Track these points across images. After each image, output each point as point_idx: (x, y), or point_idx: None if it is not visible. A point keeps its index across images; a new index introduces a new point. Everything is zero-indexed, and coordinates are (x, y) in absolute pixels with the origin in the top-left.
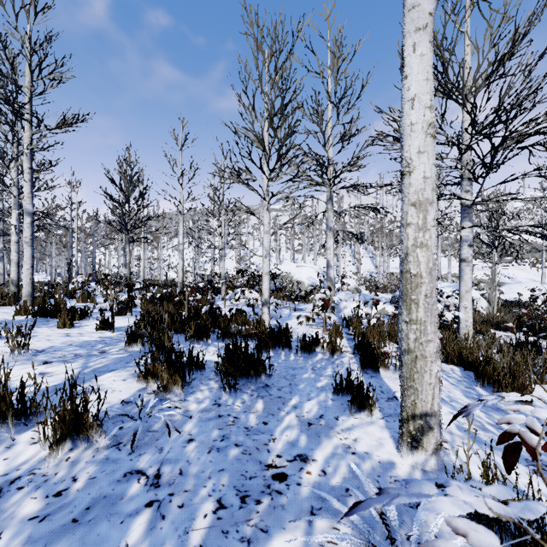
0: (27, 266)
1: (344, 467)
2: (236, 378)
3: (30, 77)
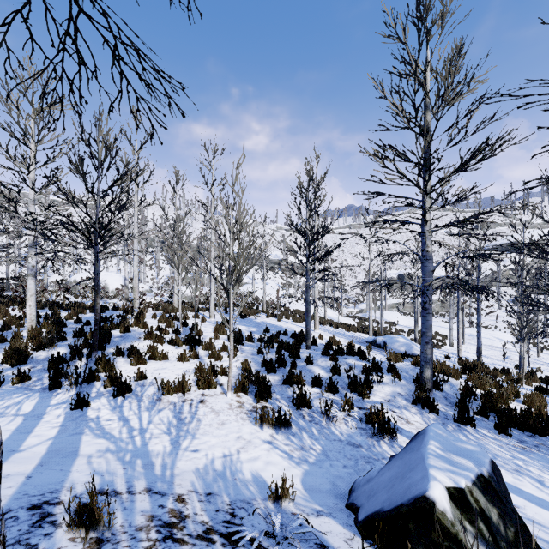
0: None
1: None
2: None
3: None
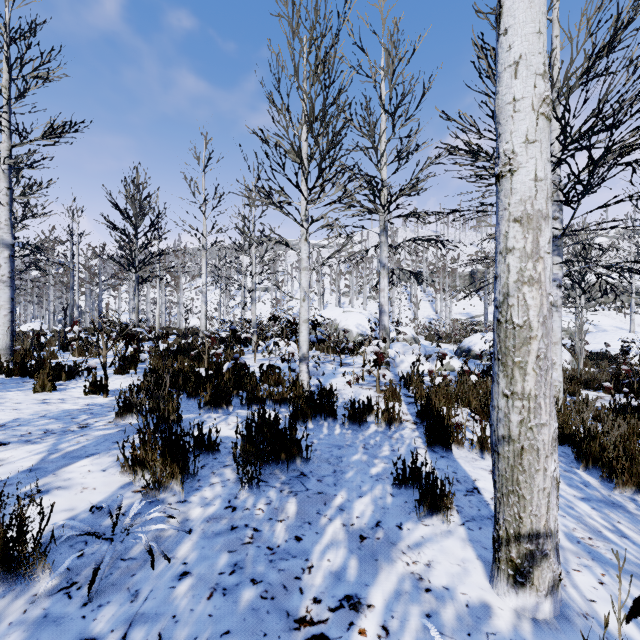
0: (5, 311)
1: (416, 617)
2: (259, 468)
3: (8, 74)
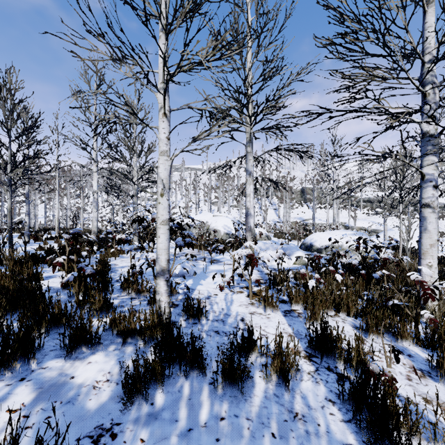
0: None
1: None
2: None
3: None
